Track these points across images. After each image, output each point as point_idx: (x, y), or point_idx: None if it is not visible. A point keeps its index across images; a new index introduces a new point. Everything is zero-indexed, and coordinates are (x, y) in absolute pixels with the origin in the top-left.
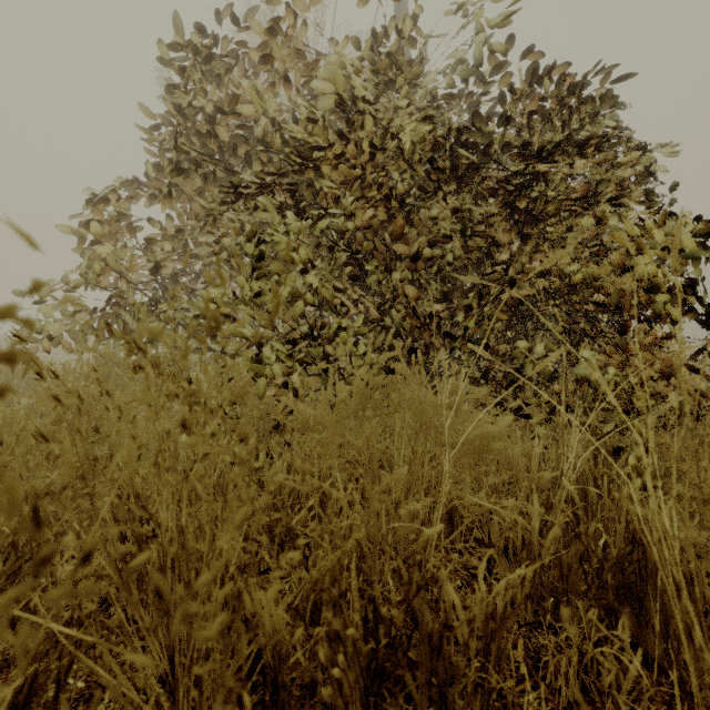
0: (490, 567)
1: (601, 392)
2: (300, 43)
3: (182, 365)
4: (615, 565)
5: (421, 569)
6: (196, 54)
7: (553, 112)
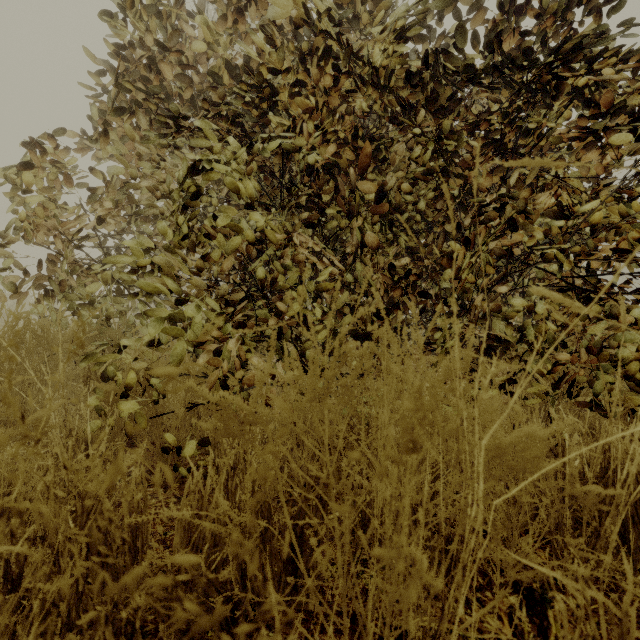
0: (518, 635)
1: None
2: None
3: None
4: None
5: None
6: None
7: (546, 29)
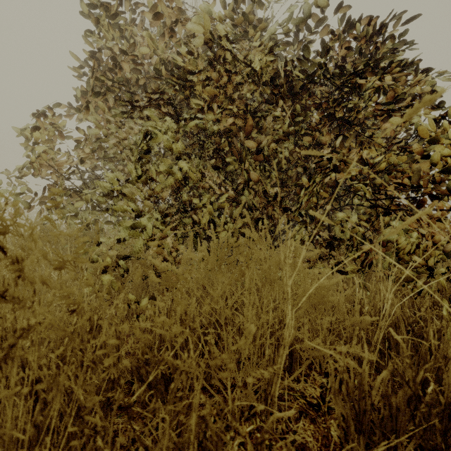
0: (323, 395)
1: (406, 251)
2: (179, 3)
3: (5, 227)
4: (443, 410)
5: (266, 404)
6: (106, 11)
7: (361, 46)
